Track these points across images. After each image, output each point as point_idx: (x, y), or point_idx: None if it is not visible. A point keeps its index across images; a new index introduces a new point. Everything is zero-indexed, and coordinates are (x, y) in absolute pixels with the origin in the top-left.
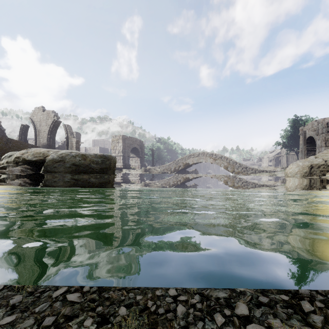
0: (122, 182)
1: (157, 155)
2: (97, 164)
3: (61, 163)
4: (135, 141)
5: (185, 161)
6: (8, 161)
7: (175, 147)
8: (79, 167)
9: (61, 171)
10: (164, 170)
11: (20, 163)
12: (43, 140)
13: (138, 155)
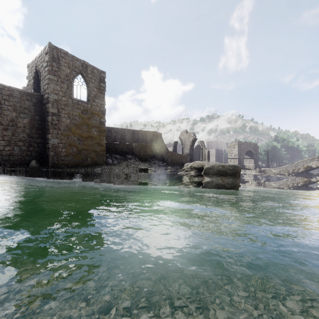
0: (245, 182)
1: (272, 154)
2: (230, 170)
3: (211, 169)
4: (249, 145)
5: (306, 164)
6: (187, 168)
7: (297, 144)
8: (220, 172)
9: (211, 173)
10: (280, 172)
11: (192, 169)
12: (186, 150)
13: (252, 157)
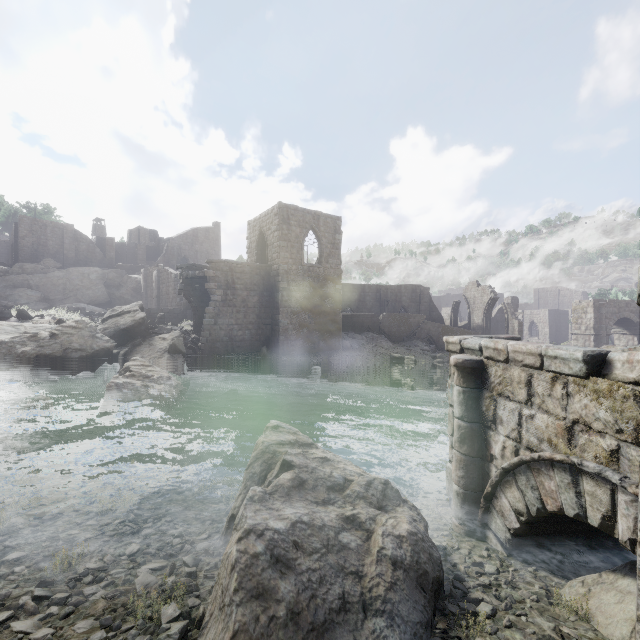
0: None
1: None
2: None
3: None
4: (625, 306)
5: None
6: None
7: None
8: None
9: None
10: None
11: None
12: (477, 319)
13: (633, 331)
